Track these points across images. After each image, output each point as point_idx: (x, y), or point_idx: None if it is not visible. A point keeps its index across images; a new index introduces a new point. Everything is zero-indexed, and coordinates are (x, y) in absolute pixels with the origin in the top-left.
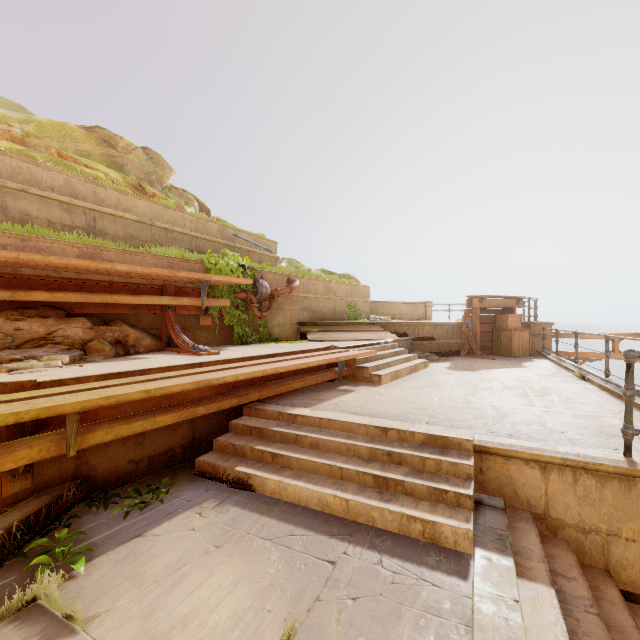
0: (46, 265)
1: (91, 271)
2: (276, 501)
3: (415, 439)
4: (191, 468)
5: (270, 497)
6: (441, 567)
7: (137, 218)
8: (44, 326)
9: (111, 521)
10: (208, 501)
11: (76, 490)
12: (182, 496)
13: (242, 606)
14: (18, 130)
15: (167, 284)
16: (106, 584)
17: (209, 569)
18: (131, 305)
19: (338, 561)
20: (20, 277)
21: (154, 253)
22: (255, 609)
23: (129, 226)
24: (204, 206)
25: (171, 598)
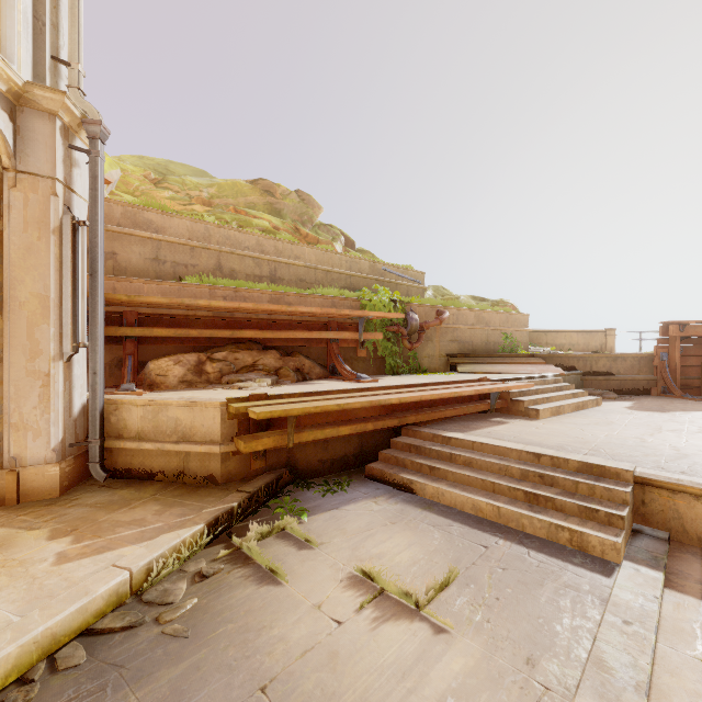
0: (251, 310)
1: (279, 313)
2: (435, 503)
3: (569, 466)
4: (361, 473)
5: (429, 500)
6: (585, 566)
7: (305, 264)
8: (251, 356)
9: (314, 498)
10: (380, 496)
11: (288, 474)
12: (359, 490)
13: (416, 557)
14: (206, 194)
15: (331, 321)
16: (323, 530)
17: (389, 534)
18: (304, 339)
19: (490, 547)
20: (234, 320)
21: (321, 294)
22: (426, 560)
23: (299, 271)
24: (349, 239)
25: (367, 544)
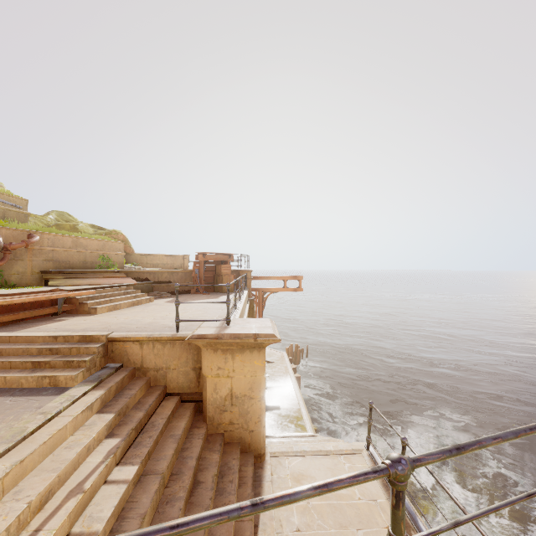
0: None
1: None
2: None
3: (74, 340)
4: None
5: None
6: (49, 394)
7: None
8: None
9: None
10: None
11: None
12: None
13: None
14: None
15: None
16: None
17: None
18: None
19: None
20: None
21: None
22: None
23: None
24: None
25: None
